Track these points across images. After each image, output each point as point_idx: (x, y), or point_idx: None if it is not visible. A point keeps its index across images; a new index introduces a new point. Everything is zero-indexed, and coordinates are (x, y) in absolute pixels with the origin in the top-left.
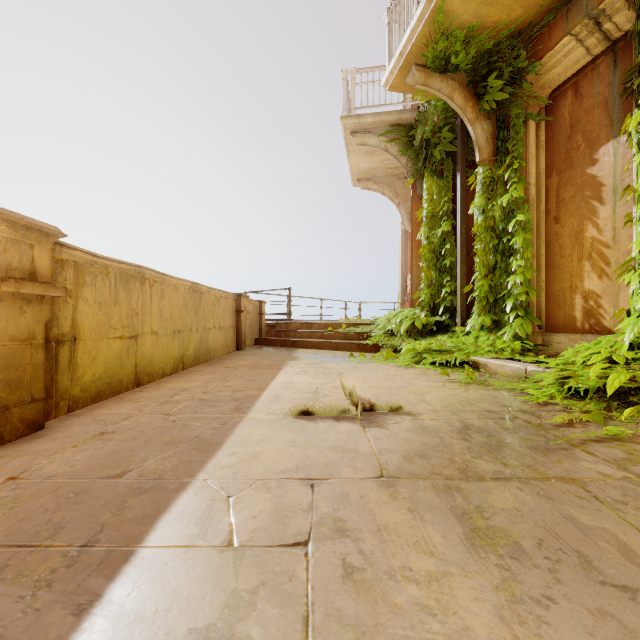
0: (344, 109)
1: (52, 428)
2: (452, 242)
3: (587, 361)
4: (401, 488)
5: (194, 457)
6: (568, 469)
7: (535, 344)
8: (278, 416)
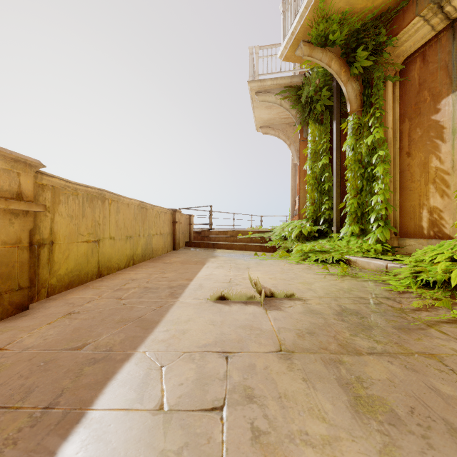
0: (250, 75)
1: (34, 309)
2: (329, 171)
3: (433, 259)
4: (296, 361)
5: (137, 333)
6: (427, 346)
7: (392, 246)
8: (201, 301)
